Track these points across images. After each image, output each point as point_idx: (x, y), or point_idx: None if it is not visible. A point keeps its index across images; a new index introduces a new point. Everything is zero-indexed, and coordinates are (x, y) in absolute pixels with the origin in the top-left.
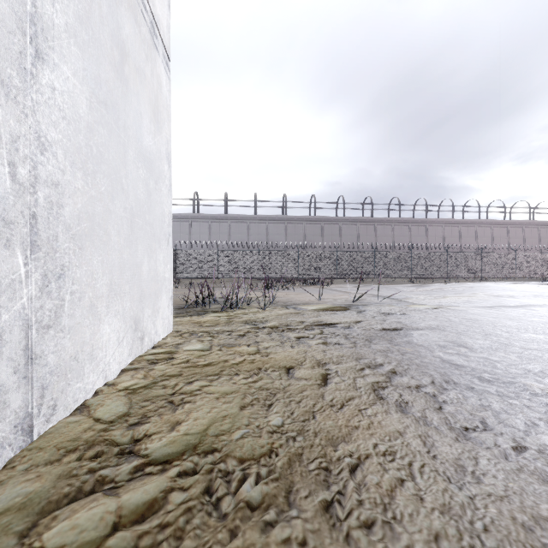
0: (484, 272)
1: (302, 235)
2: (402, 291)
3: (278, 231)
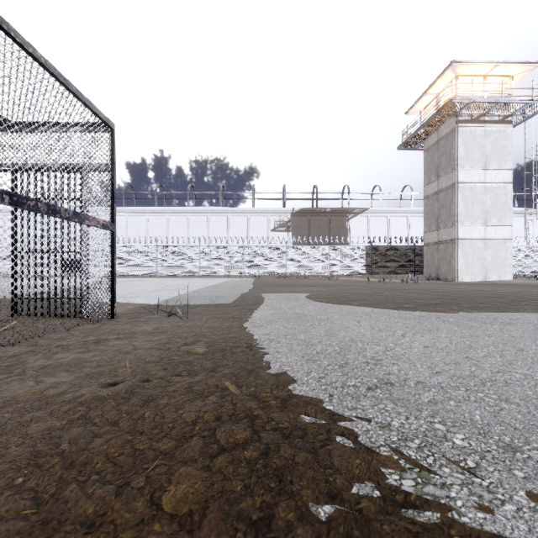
0: None
1: None
2: None
3: None
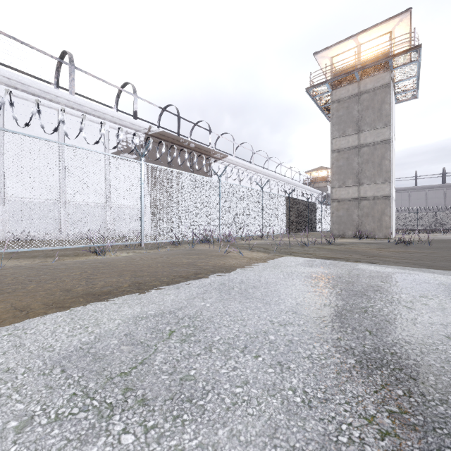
0: None
1: None
2: None
3: (437, 196)
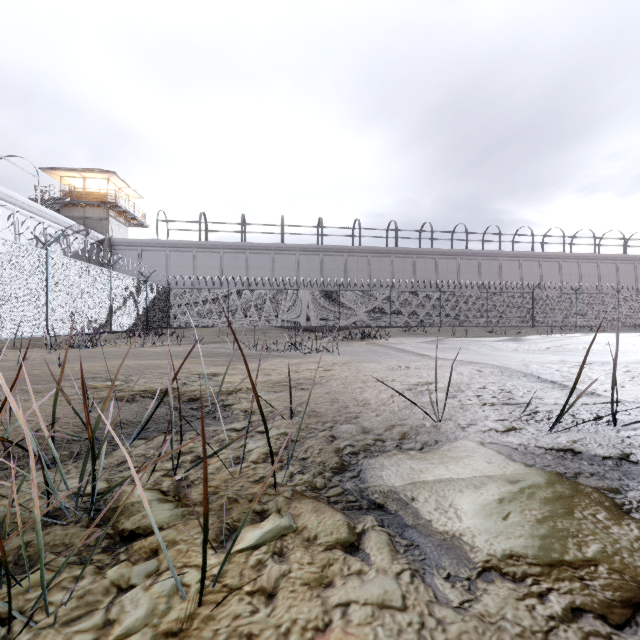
0: (579, 319)
1: (343, 270)
2: (503, 350)
3: (312, 265)
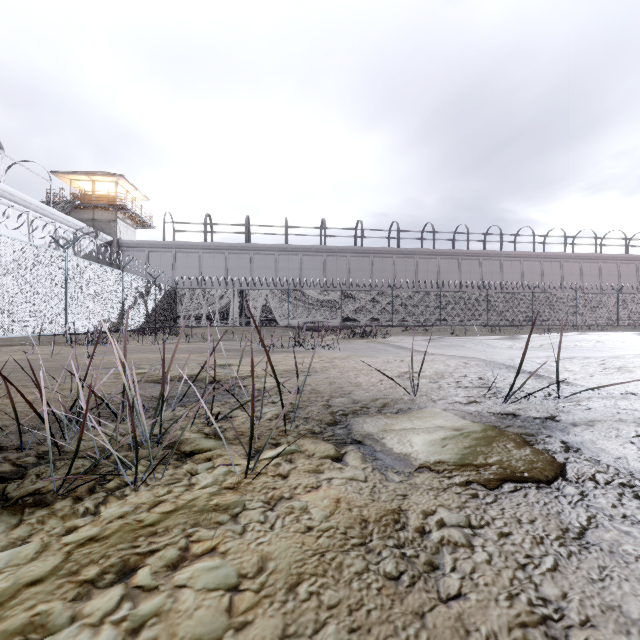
0: (579, 319)
1: (346, 270)
2: (497, 347)
3: (315, 266)
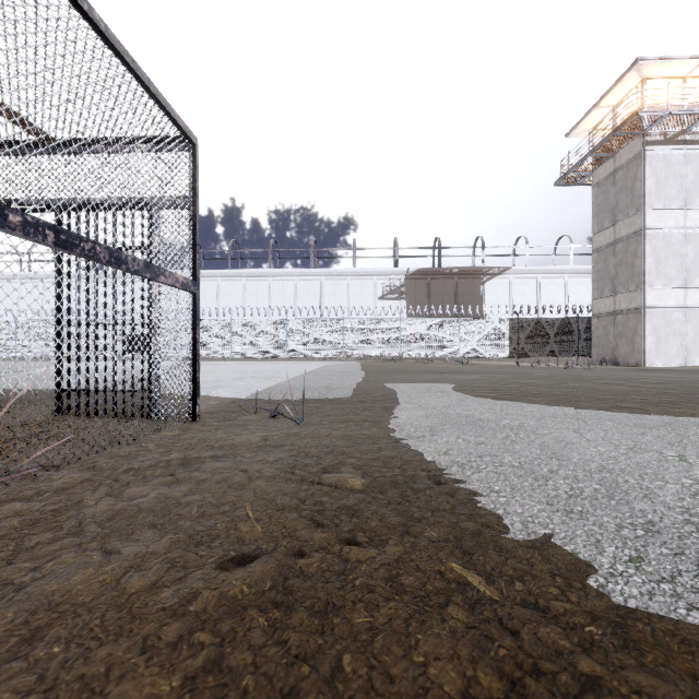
0: None
1: None
2: None
3: None
